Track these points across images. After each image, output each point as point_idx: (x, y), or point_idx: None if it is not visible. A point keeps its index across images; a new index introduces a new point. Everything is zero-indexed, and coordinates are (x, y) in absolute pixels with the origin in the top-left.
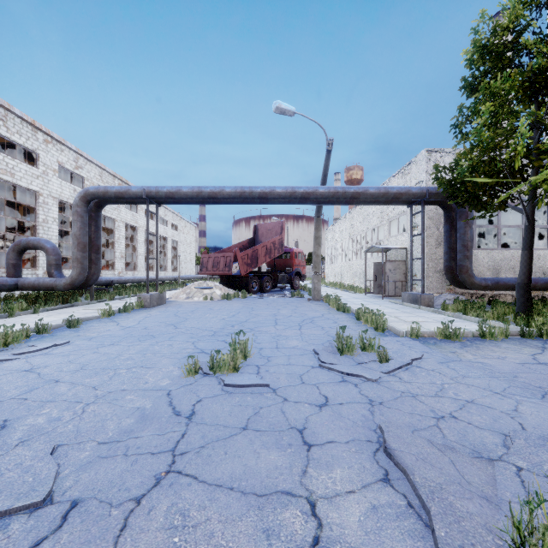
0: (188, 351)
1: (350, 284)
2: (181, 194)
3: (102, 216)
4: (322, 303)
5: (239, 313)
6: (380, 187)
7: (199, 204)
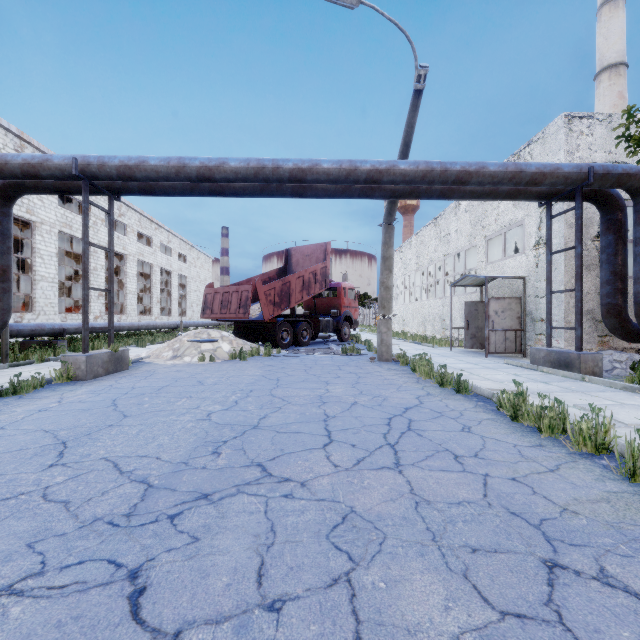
0: None
1: (418, 333)
2: (147, 170)
3: (67, 235)
4: (397, 367)
5: (248, 396)
6: (507, 163)
7: (186, 195)
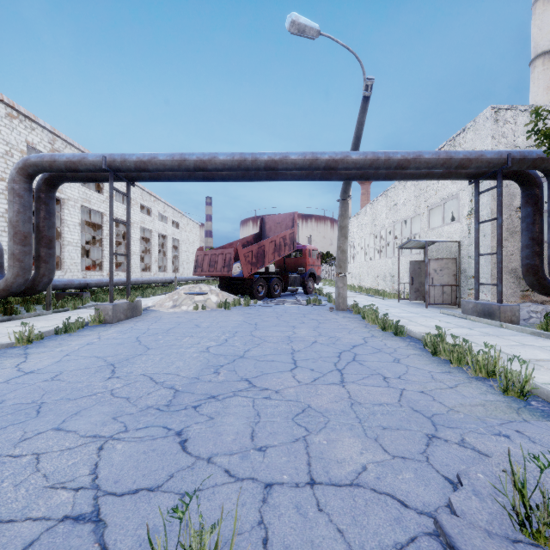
0: (51, 508)
1: (372, 287)
2: (157, 164)
3: (87, 209)
4: (351, 315)
5: (235, 336)
6: (439, 152)
7: (185, 180)
